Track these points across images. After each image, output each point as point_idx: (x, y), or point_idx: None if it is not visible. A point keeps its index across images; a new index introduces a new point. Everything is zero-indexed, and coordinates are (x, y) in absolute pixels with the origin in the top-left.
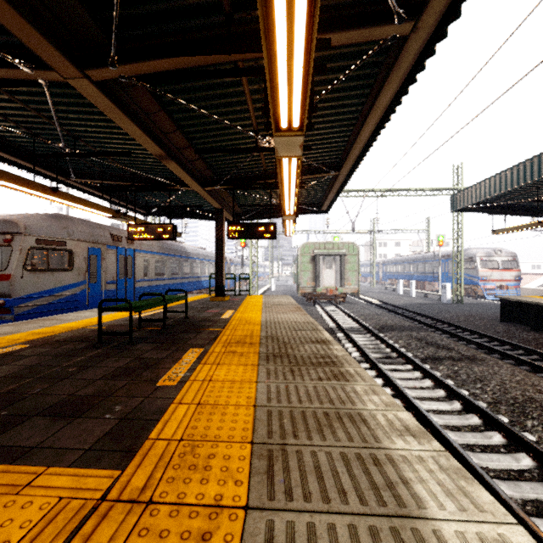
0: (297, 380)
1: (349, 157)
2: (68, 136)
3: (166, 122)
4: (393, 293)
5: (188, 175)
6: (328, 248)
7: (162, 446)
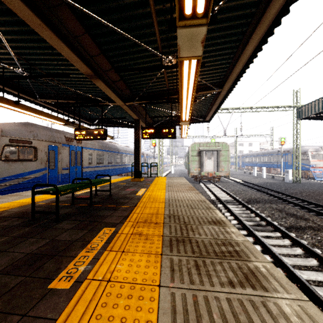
0: (205, 284)
1: (231, 75)
2: (27, 64)
3: (91, 45)
4: (250, 175)
5: (113, 92)
6: (209, 146)
7: None
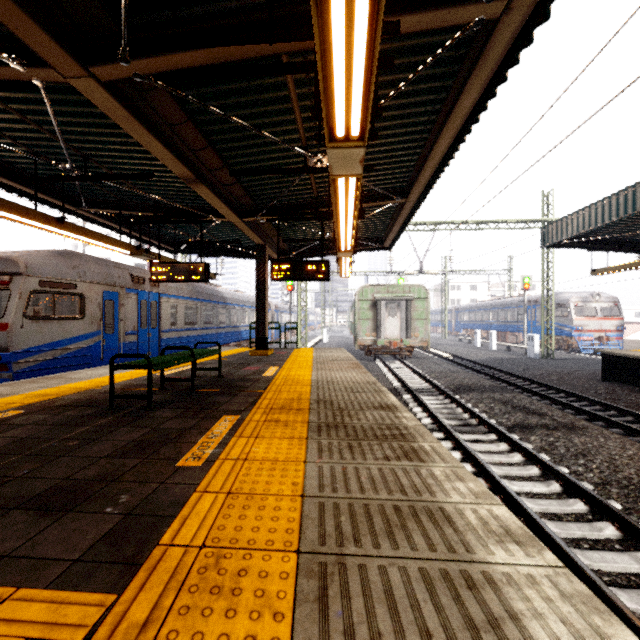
0: (357, 459)
1: (418, 180)
2: (77, 155)
3: (195, 136)
4: (469, 345)
5: (223, 202)
6: (392, 292)
7: (176, 556)
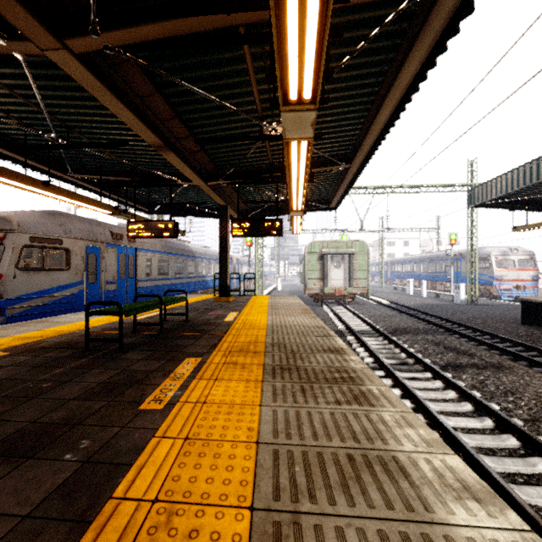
0: (310, 403)
1: (362, 146)
2: (61, 126)
3: (163, 107)
4: (402, 293)
5: (189, 168)
6: (336, 246)
7: (128, 512)
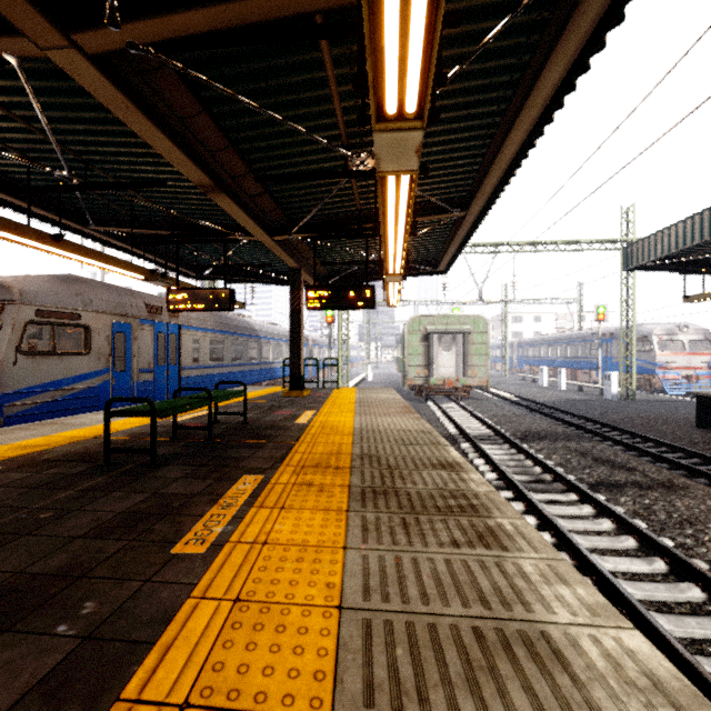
0: (415, 545)
1: (483, 187)
2: (77, 161)
3: (212, 133)
4: (533, 384)
5: (249, 216)
6: (446, 323)
7: None
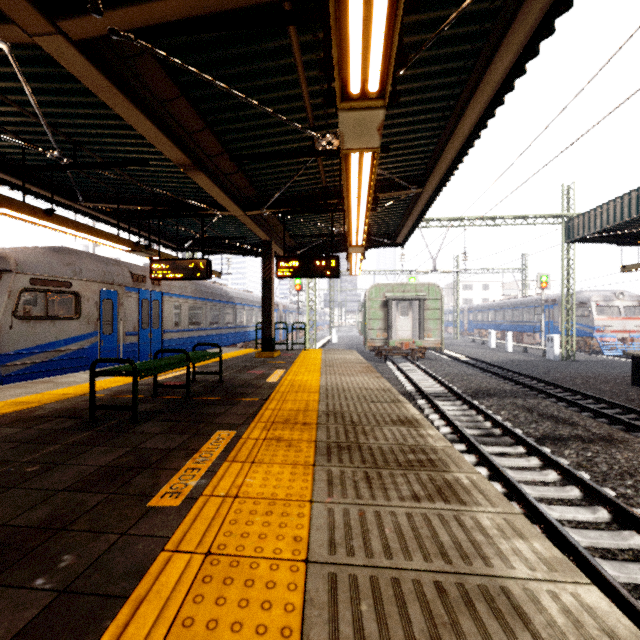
0: (378, 499)
1: (438, 165)
2: (67, 142)
3: (190, 115)
4: (482, 346)
5: (224, 193)
6: (403, 290)
7: None
